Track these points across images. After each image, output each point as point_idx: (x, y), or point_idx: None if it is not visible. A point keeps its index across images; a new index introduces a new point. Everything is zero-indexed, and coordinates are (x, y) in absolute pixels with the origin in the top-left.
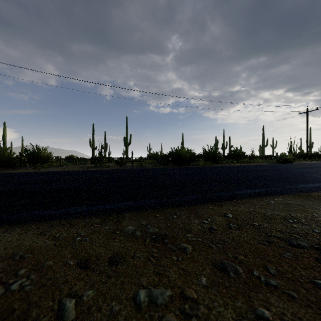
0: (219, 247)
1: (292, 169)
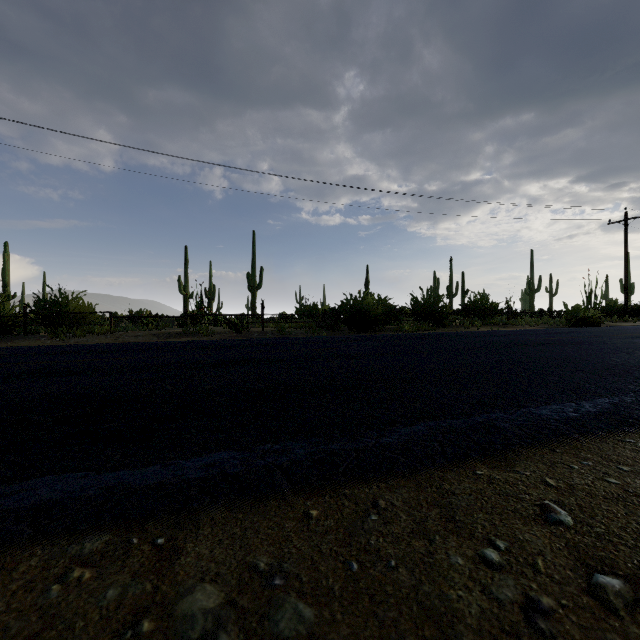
0: None
1: (614, 340)
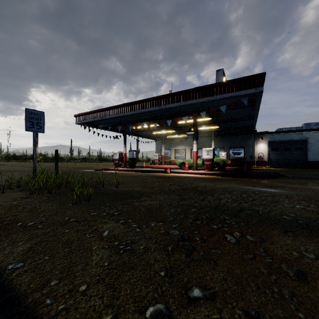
0: (278, 287)
1: None
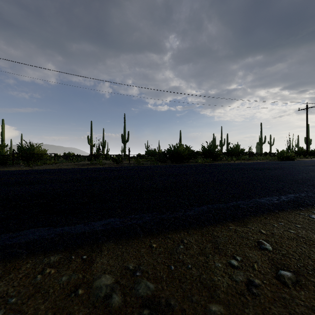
0: None
1: (300, 167)
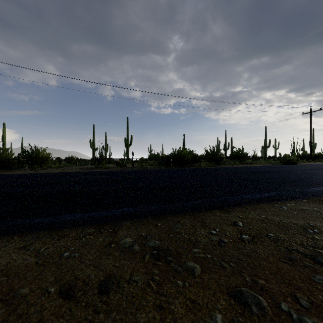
0: (233, 267)
1: (297, 170)
